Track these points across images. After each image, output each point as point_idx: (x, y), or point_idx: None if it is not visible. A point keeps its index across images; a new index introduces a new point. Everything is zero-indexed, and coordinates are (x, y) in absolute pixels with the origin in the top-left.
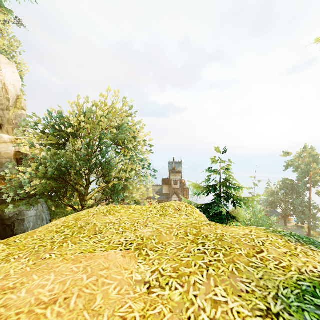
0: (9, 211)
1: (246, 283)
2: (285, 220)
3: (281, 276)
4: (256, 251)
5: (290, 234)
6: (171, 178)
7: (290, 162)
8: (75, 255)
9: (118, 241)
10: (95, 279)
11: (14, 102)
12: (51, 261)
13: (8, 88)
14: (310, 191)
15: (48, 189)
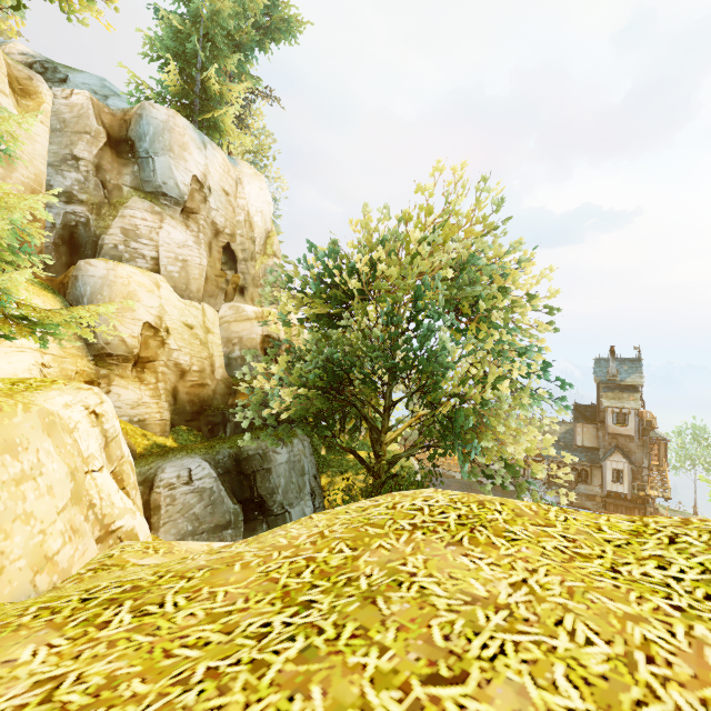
0: (249, 449)
1: None
2: None
3: None
4: None
5: None
6: (605, 404)
7: None
8: None
9: None
10: None
11: (263, 244)
12: None
13: (254, 220)
14: None
15: (311, 411)
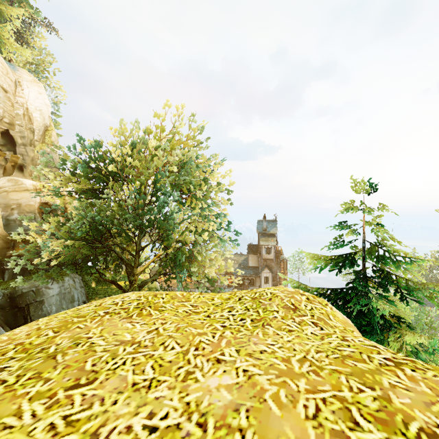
0: (23, 288)
1: None
2: None
3: None
4: None
5: None
6: (261, 244)
7: None
8: None
9: (126, 427)
10: None
11: (41, 135)
12: None
13: (33, 115)
14: None
15: (78, 256)
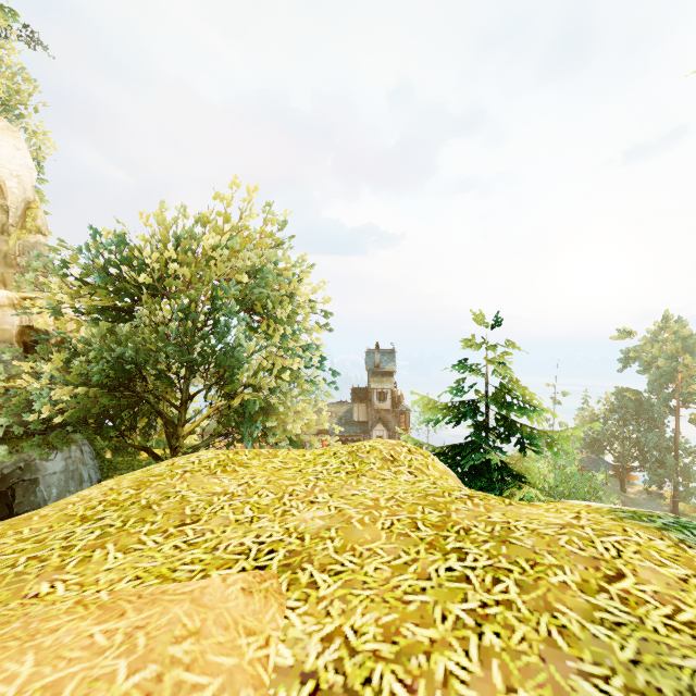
0: (3, 462)
1: (596, 678)
2: (622, 480)
3: (692, 655)
4: (605, 575)
5: (679, 524)
6: (372, 387)
7: (632, 352)
8: (120, 585)
9: (239, 543)
10: (152, 675)
11: (20, 215)
12: (41, 608)
13: (6, 185)
14: (678, 416)
15: (93, 411)
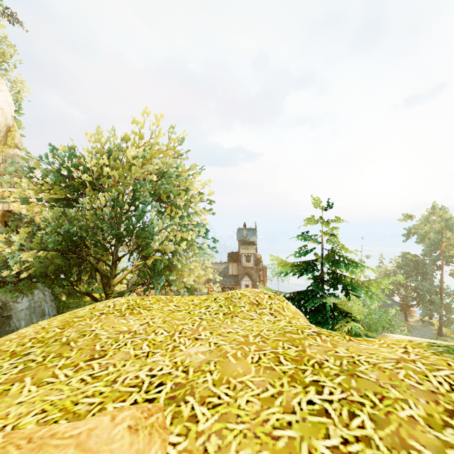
0: None
1: None
2: (406, 313)
3: None
4: (446, 409)
5: None
6: (241, 252)
7: (412, 229)
8: (26, 419)
9: (135, 376)
10: None
11: (3, 136)
12: None
13: None
14: (442, 271)
15: (50, 268)
